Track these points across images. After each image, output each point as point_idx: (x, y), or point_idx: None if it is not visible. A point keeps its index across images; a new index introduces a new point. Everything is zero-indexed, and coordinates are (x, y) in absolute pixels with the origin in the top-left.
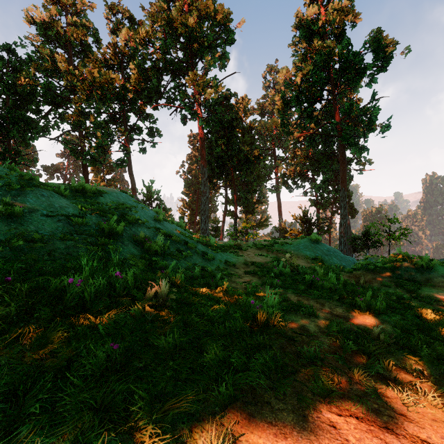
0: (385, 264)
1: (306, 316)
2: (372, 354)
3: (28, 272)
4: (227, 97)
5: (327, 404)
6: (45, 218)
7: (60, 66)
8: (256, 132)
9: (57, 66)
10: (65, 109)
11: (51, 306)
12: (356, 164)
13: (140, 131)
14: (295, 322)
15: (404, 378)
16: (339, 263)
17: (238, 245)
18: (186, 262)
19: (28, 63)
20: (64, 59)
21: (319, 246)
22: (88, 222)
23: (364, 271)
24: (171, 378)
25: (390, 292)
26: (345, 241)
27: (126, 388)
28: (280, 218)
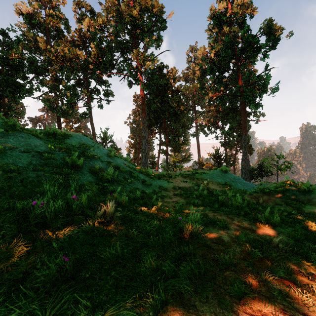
0: (277, 188)
1: (220, 228)
2: (274, 260)
3: (2, 196)
4: (161, 68)
5: (242, 305)
6: (22, 154)
7: (40, 45)
8: (181, 93)
9: (39, 45)
10: (44, 76)
11: (17, 224)
12: (253, 116)
13: (98, 92)
14: (212, 234)
15: (301, 280)
16: (242, 187)
17: (169, 175)
18: (130, 187)
19: (17, 43)
20: (43, 40)
21: (227, 175)
22: (55, 157)
23: (261, 193)
24: (113, 286)
25: (282, 209)
26: (245, 171)
27: (73, 297)
28: (199, 155)
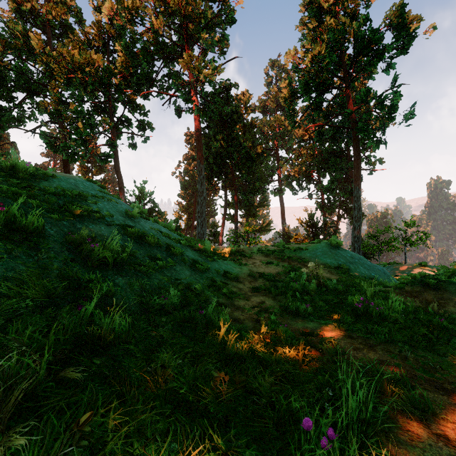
0: (450, 277)
1: (410, 411)
2: None
3: None
4: (227, 88)
5: None
6: None
7: (34, 44)
8: (258, 130)
9: (32, 46)
10: (43, 97)
11: None
12: (366, 163)
13: (129, 123)
14: None
15: None
16: (367, 273)
17: (240, 251)
18: (163, 277)
19: None
20: (39, 38)
21: (341, 252)
22: None
23: (420, 287)
24: None
25: None
26: (359, 246)
27: None
28: (284, 223)
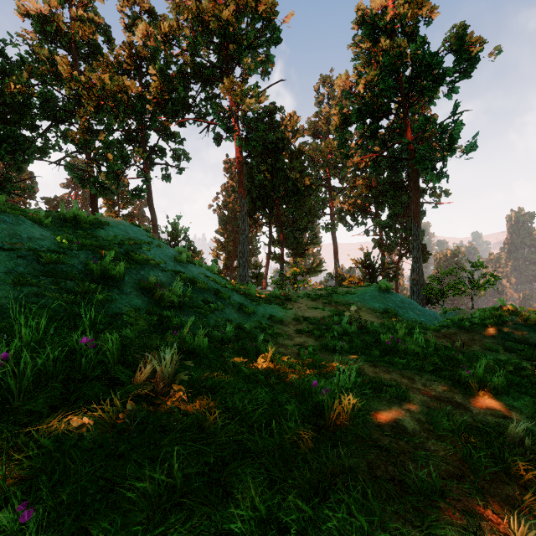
0: (484, 320)
1: (394, 400)
2: (523, 478)
3: None
4: (272, 112)
5: None
6: None
7: (61, 70)
8: (307, 157)
9: (58, 70)
10: (69, 125)
11: None
12: (430, 195)
13: (163, 153)
14: (380, 414)
15: None
16: (417, 318)
17: (286, 296)
18: (216, 318)
19: (20, 66)
20: (66, 62)
21: (390, 296)
22: (68, 259)
23: (456, 329)
24: None
25: (501, 359)
26: (418, 290)
27: None
28: (336, 263)
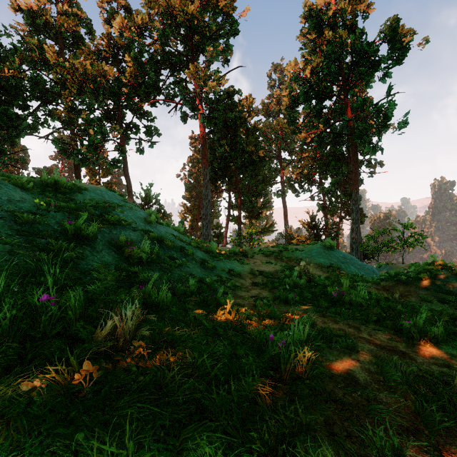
0: (418, 274)
1: (343, 350)
2: None
3: None
4: (231, 94)
5: None
6: None
7: (49, 57)
8: (261, 133)
9: (46, 58)
10: (55, 105)
11: None
12: (367, 166)
13: (137, 129)
14: (333, 365)
15: None
16: (357, 271)
17: (243, 252)
18: (181, 272)
19: (13, 54)
20: (53, 50)
21: (334, 253)
22: (43, 219)
23: (393, 282)
24: None
25: (436, 310)
26: (357, 247)
27: None
28: (286, 224)
